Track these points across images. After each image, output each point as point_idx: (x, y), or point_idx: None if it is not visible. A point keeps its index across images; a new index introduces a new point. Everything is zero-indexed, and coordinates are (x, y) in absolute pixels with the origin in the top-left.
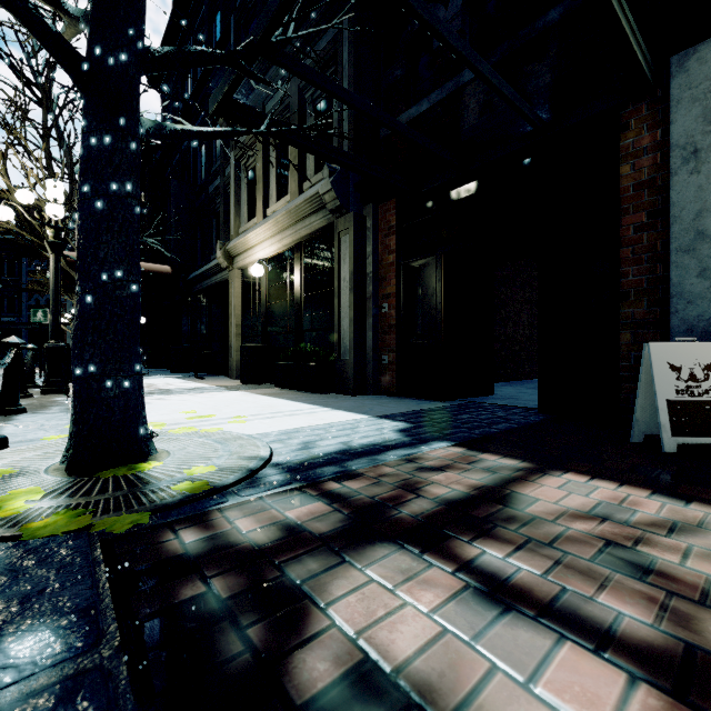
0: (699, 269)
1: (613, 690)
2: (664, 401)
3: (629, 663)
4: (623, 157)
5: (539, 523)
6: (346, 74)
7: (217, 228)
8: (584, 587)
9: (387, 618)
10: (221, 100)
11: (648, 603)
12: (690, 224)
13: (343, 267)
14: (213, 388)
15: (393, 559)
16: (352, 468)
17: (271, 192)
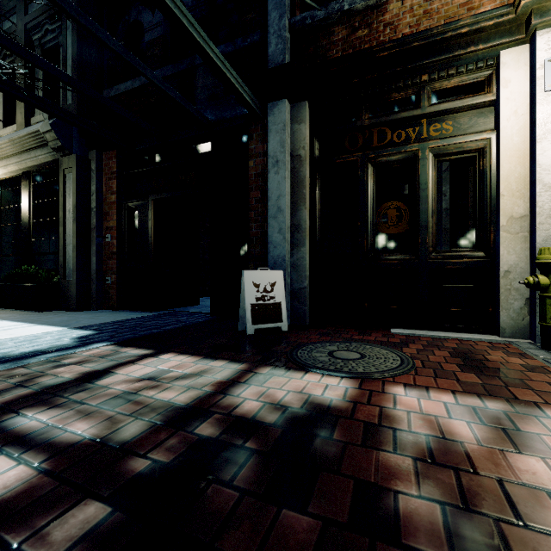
0: (279, 228)
1: (7, 474)
2: (249, 305)
3: (43, 457)
4: (250, 155)
5: (100, 389)
6: (70, 33)
7: None
8: (75, 421)
9: None
10: None
11: (105, 422)
12: (275, 203)
13: (68, 200)
14: None
15: None
16: None
17: None
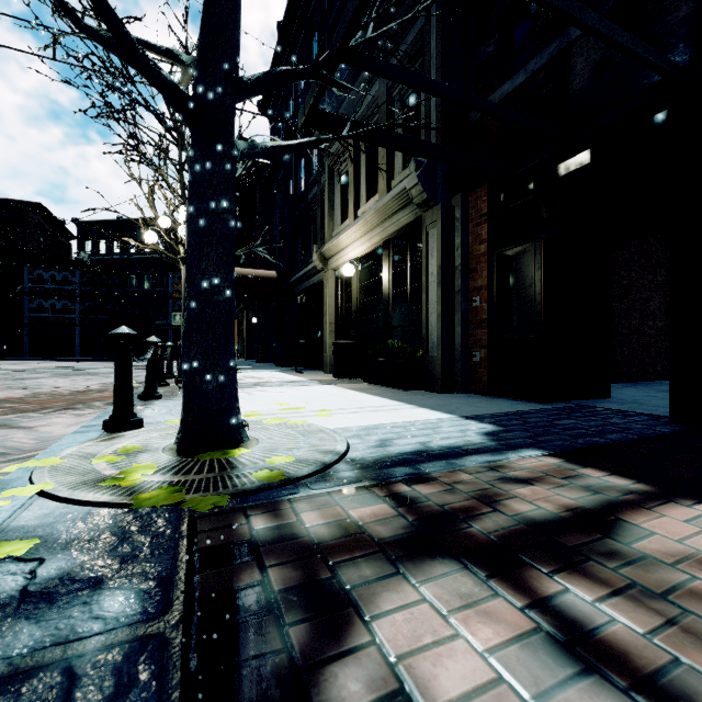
0: None
1: None
2: None
3: None
4: None
5: (651, 564)
6: (433, 63)
7: (314, 233)
8: None
9: (436, 646)
10: (308, 113)
11: None
12: None
13: (431, 261)
14: (309, 381)
15: (454, 579)
16: (426, 471)
17: (361, 194)
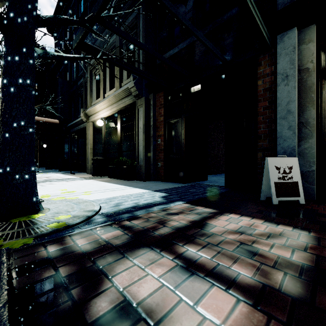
0: (288, 126)
1: (231, 306)
2: (273, 182)
3: (240, 294)
4: (259, 77)
5: (215, 236)
6: (141, 33)
7: (81, 102)
8: (228, 263)
9: (139, 281)
10: (78, 42)
11: (253, 268)
12: (285, 107)
13: (140, 122)
14: (78, 178)
15: (148, 254)
16: (137, 214)
17: (107, 86)
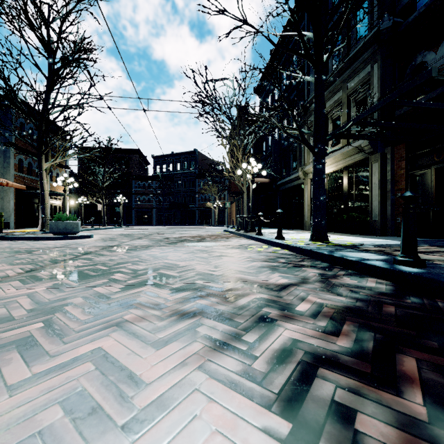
0: None
1: None
2: None
3: None
4: None
5: None
6: (375, 90)
7: (293, 159)
8: None
9: None
10: None
11: None
12: None
13: (374, 177)
14: (305, 232)
15: None
16: (392, 246)
17: (329, 142)
